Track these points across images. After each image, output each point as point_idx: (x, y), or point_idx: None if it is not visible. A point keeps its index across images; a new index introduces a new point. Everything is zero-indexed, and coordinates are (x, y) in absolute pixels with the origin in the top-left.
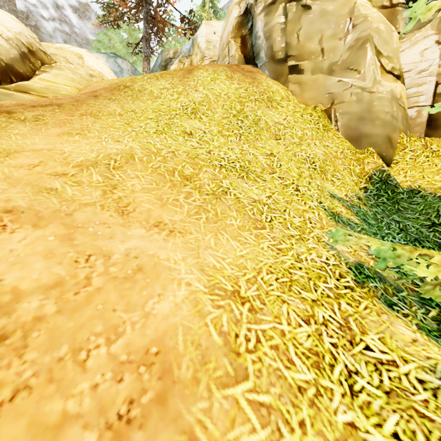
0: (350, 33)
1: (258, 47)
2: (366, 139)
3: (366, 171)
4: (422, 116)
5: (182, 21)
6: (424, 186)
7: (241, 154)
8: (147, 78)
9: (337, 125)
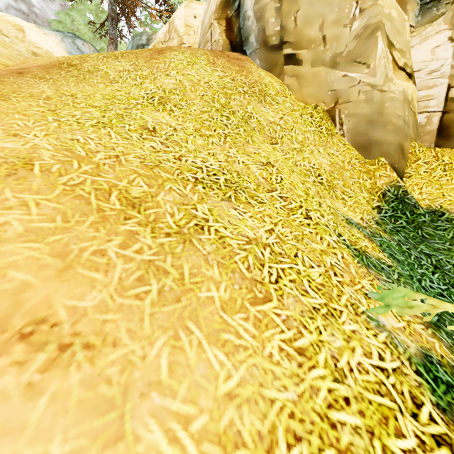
0: (357, 19)
1: (247, 30)
2: (376, 147)
3: (379, 186)
4: (432, 123)
5: (156, 0)
6: (447, 206)
7: (227, 161)
8: (103, 57)
9: (343, 128)
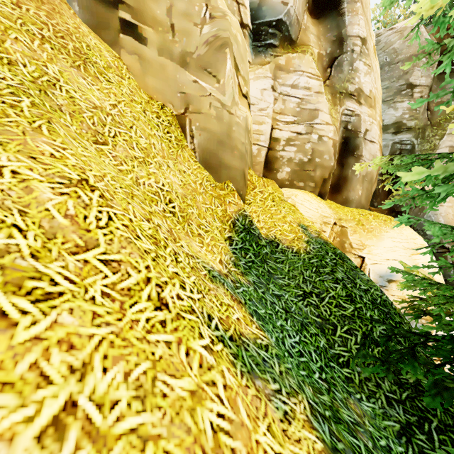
0: (207, 23)
1: None
2: (226, 171)
3: (229, 214)
4: (261, 155)
5: None
6: (280, 237)
7: None
8: None
9: (194, 142)
